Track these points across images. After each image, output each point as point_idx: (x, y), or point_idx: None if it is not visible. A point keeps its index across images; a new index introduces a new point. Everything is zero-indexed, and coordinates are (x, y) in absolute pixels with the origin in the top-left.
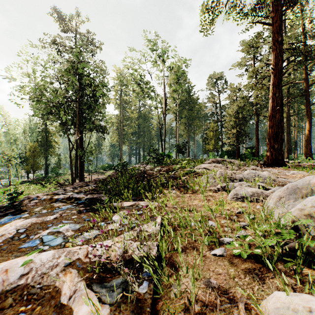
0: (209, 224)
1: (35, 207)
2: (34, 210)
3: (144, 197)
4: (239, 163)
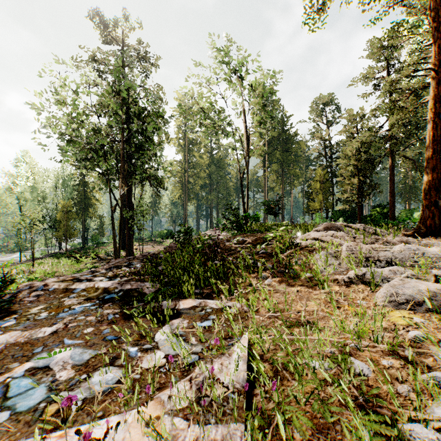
0: (356, 368)
1: (34, 305)
2: (29, 311)
3: (217, 290)
4: (373, 231)
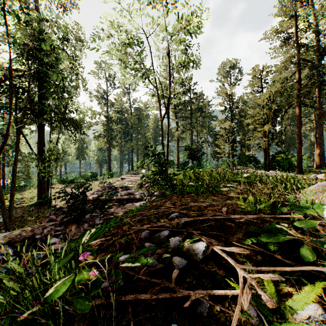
0: None
1: None
2: None
3: None
4: None
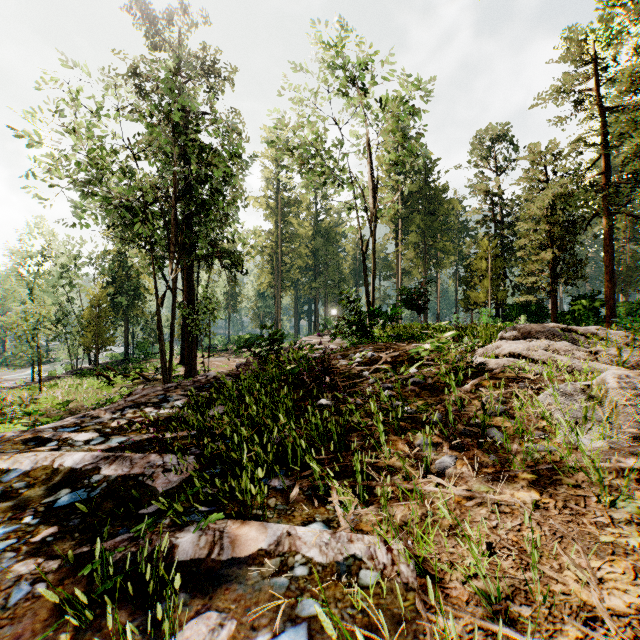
0: None
1: None
2: None
3: (323, 485)
4: (625, 340)
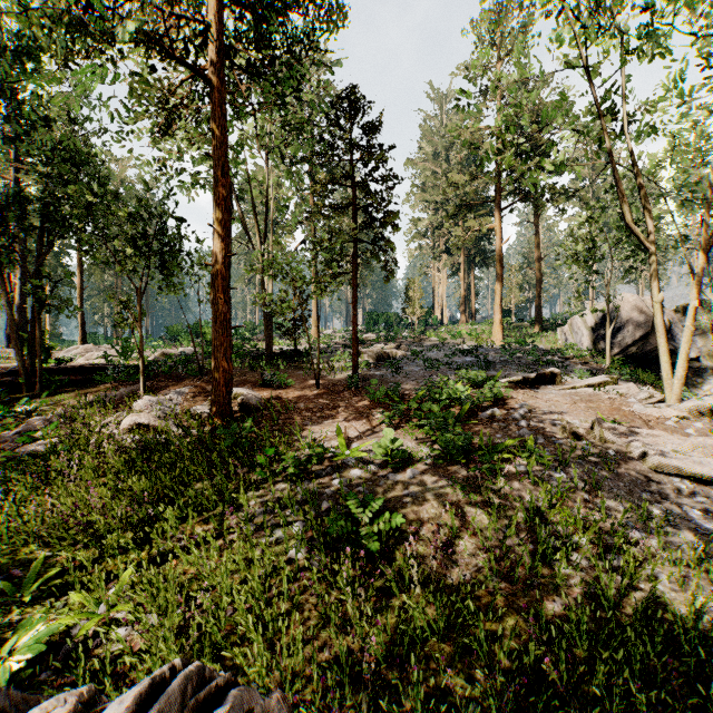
0: None
1: None
2: None
3: None
4: None
